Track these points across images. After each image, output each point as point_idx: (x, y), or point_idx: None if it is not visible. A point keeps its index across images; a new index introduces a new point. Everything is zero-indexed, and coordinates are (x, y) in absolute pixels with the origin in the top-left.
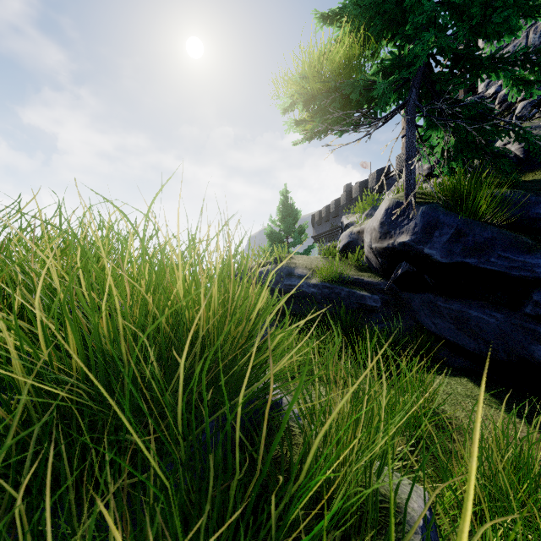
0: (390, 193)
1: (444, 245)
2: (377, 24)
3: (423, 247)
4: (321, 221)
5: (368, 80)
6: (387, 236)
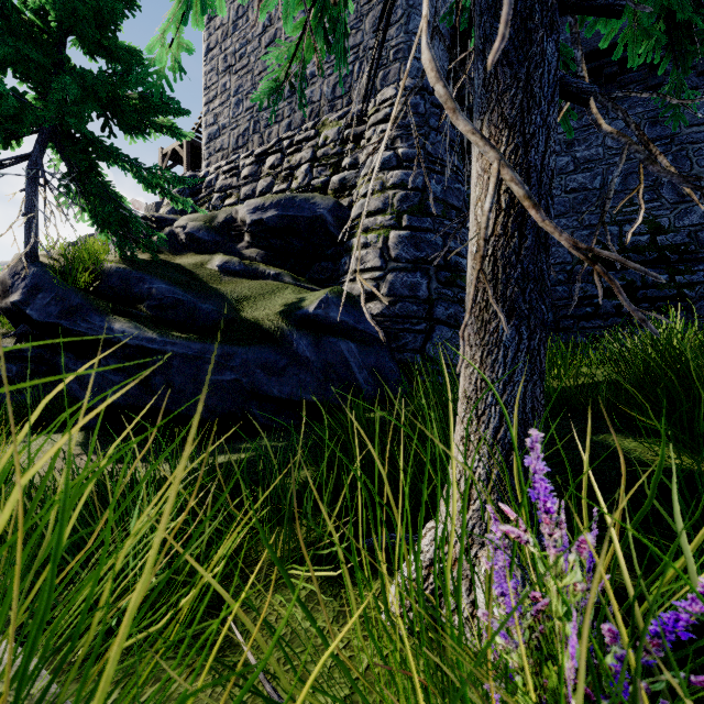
0: None
1: (44, 307)
2: None
3: (26, 308)
4: None
5: None
6: (6, 294)
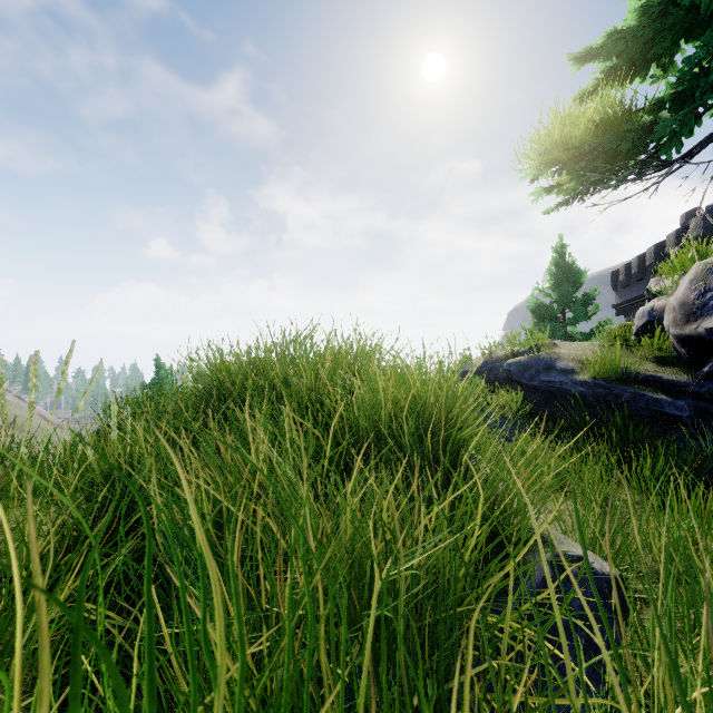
0: None
1: None
2: (665, 40)
3: None
4: (629, 281)
5: (643, 125)
6: (690, 318)
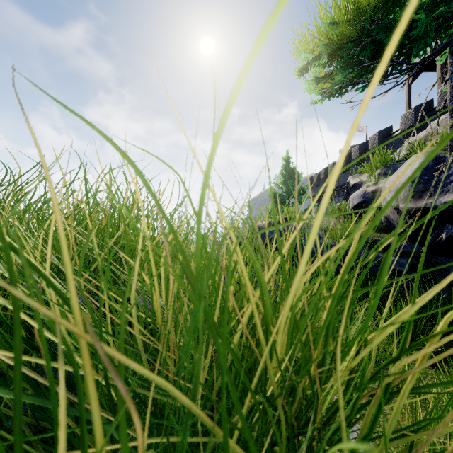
0: (402, 152)
1: None
2: None
3: None
4: (319, 183)
5: None
6: (423, 195)
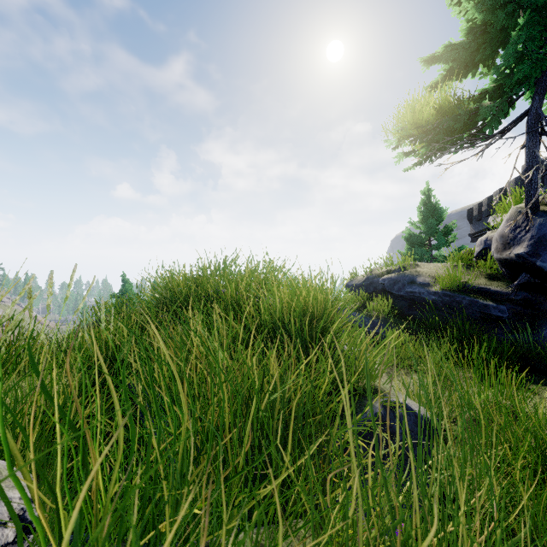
0: None
1: None
2: (487, 49)
3: (535, 259)
4: (481, 216)
5: (470, 110)
6: (506, 247)
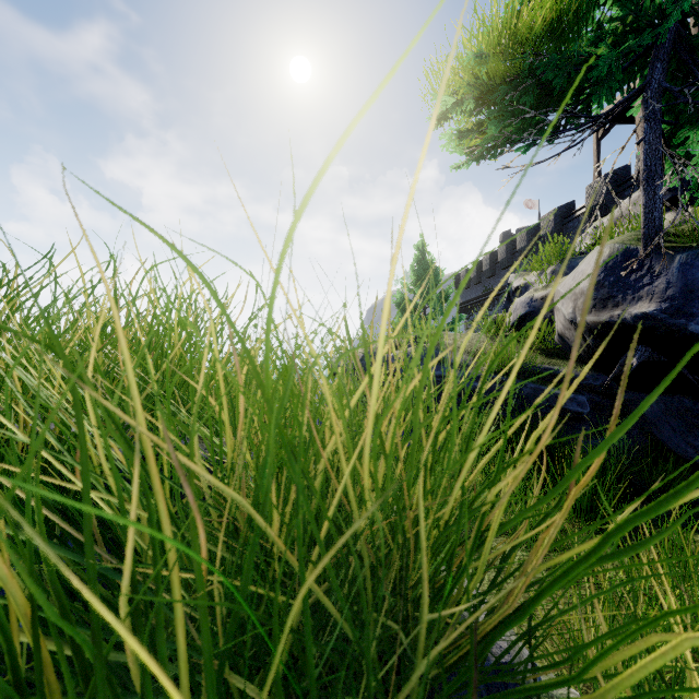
0: (585, 240)
1: None
2: None
3: (686, 321)
4: (469, 284)
5: (585, 53)
6: (608, 303)
